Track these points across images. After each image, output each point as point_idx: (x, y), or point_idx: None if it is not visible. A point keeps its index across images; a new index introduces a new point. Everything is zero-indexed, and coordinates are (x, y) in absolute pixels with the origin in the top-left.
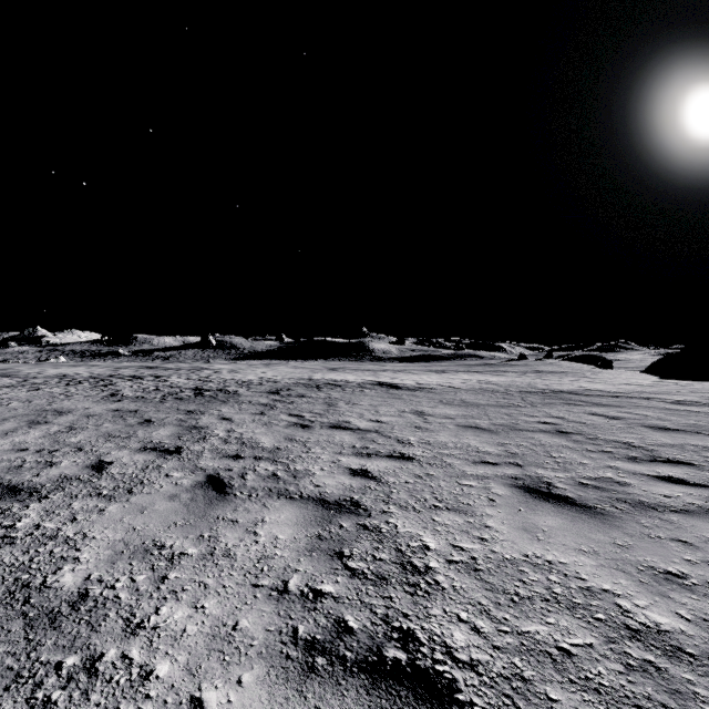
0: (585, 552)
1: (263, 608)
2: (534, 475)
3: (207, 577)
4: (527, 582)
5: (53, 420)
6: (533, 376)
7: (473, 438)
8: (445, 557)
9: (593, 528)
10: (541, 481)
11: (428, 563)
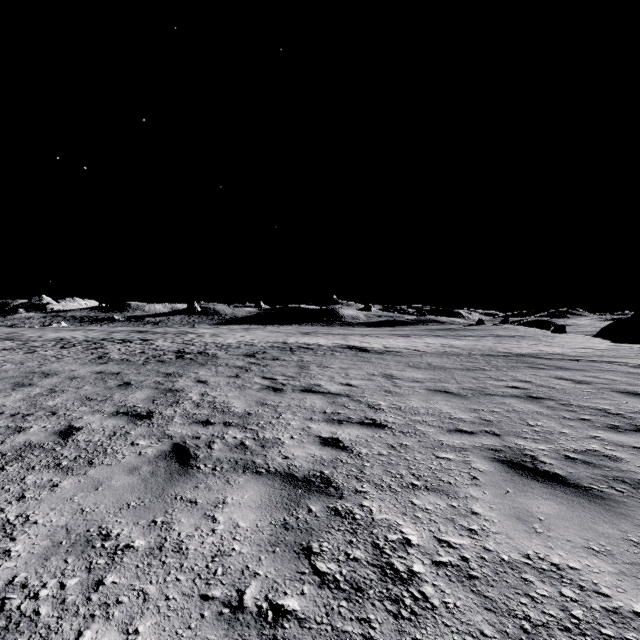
0: (596, 552)
1: (209, 636)
2: (515, 447)
3: (149, 583)
4: (536, 598)
5: (38, 382)
6: (492, 340)
7: (444, 403)
8: (431, 557)
9: (597, 518)
10: (523, 454)
11: (411, 565)
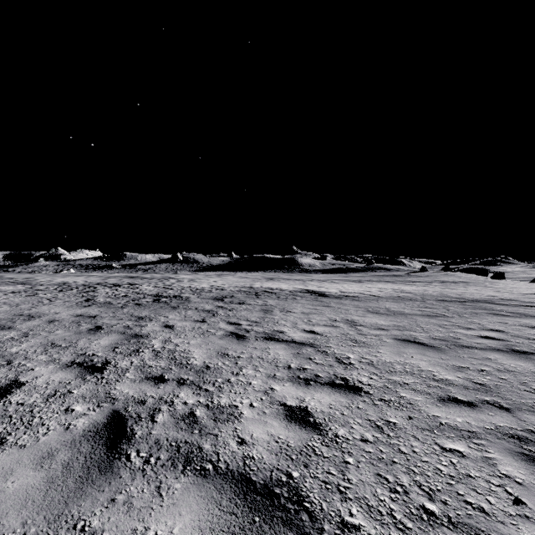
0: None
1: None
2: None
3: None
4: None
5: (18, 325)
6: (439, 285)
7: (419, 357)
8: None
9: None
10: None
11: None
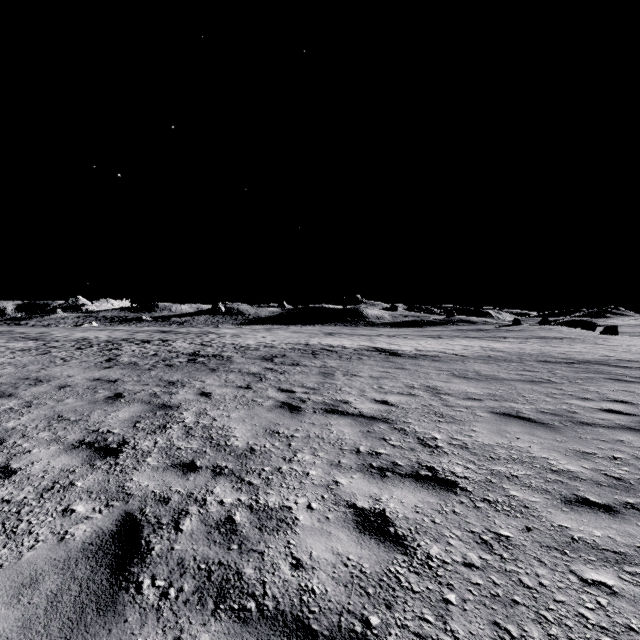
0: None
1: None
2: None
3: None
4: None
5: (20, 392)
6: (538, 342)
7: (528, 438)
8: None
9: None
10: None
11: None
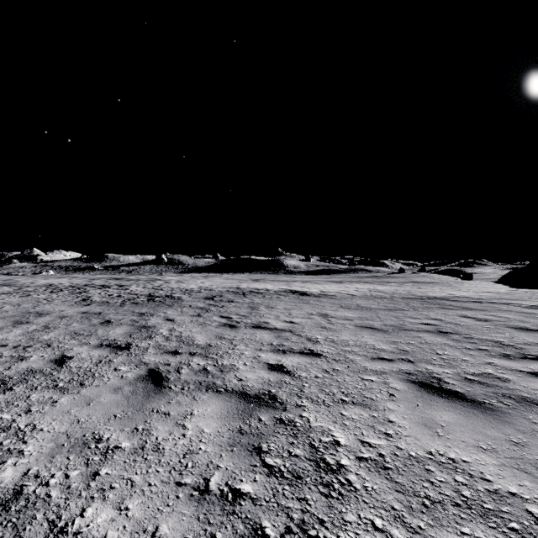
0: (484, 449)
1: (183, 511)
2: (425, 371)
3: (135, 474)
4: (436, 483)
5: (33, 320)
6: (411, 285)
7: (369, 336)
8: (355, 454)
9: (486, 424)
10: (431, 376)
11: (339, 460)
